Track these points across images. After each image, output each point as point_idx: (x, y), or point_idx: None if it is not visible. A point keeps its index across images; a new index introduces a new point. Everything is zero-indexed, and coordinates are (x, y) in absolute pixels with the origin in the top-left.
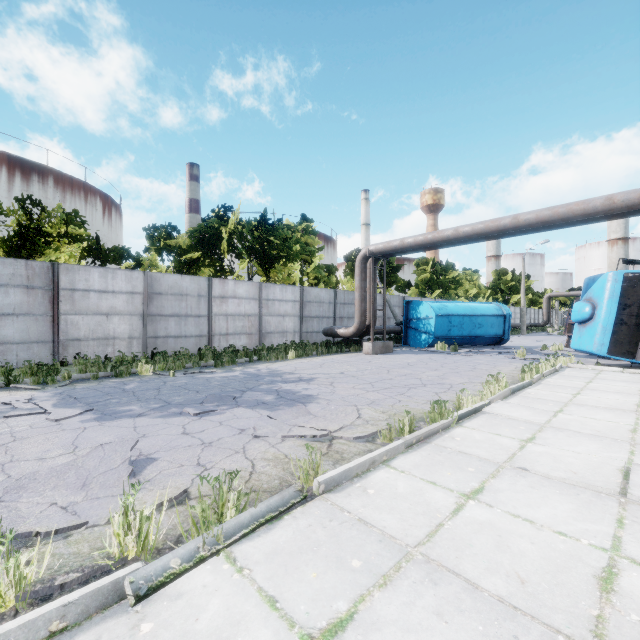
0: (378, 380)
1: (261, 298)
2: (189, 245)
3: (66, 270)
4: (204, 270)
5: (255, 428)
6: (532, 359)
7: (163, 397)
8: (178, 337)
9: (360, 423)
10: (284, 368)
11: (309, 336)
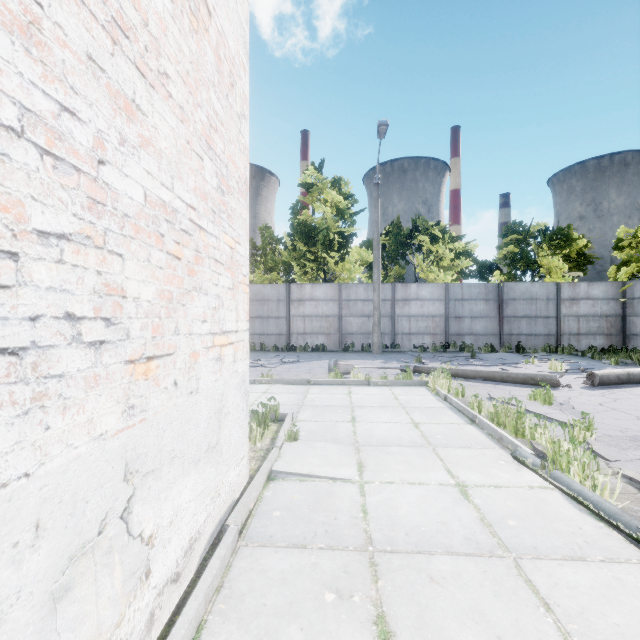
0: None
1: None
2: None
3: None
4: None
5: None
6: None
7: None
8: None
9: None
10: None
11: None
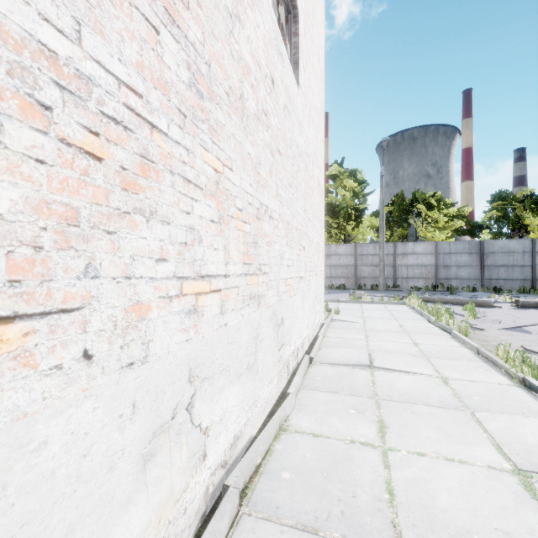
0: None
1: None
2: None
3: None
4: None
5: None
6: None
7: None
8: None
9: None
10: None
11: None
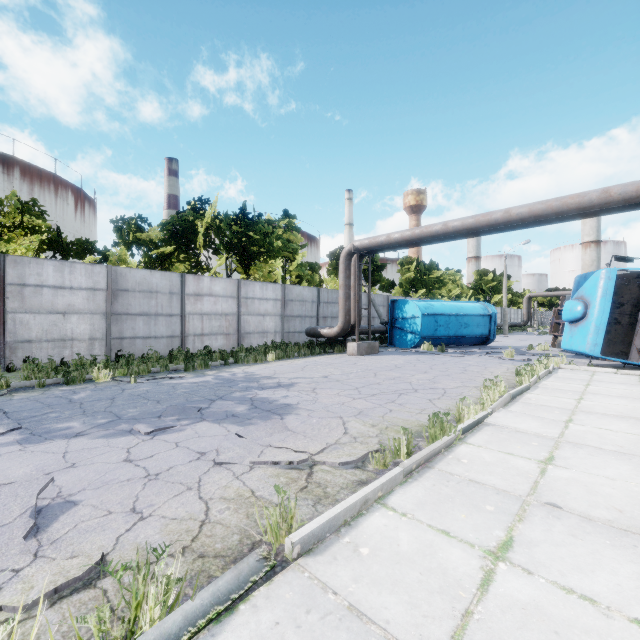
0: (365, 385)
1: (240, 296)
2: (162, 239)
3: (14, 263)
4: (178, 266)
5: (218, 451)
6: (522, 360)
7: (115, 409)
8: (147, 338)
9: (347, 441)
10: (262, 372)
11: (291, 336)
